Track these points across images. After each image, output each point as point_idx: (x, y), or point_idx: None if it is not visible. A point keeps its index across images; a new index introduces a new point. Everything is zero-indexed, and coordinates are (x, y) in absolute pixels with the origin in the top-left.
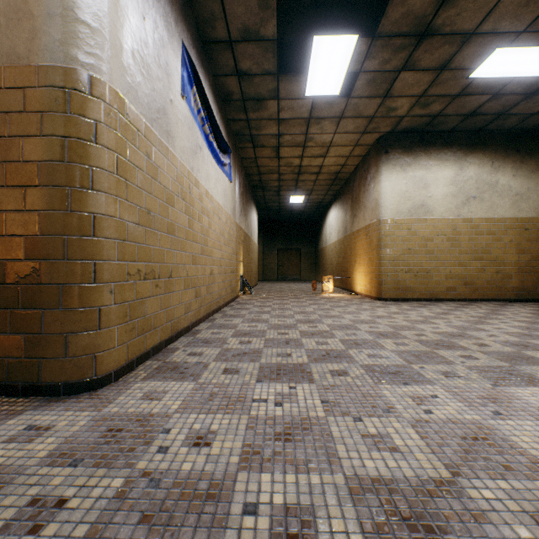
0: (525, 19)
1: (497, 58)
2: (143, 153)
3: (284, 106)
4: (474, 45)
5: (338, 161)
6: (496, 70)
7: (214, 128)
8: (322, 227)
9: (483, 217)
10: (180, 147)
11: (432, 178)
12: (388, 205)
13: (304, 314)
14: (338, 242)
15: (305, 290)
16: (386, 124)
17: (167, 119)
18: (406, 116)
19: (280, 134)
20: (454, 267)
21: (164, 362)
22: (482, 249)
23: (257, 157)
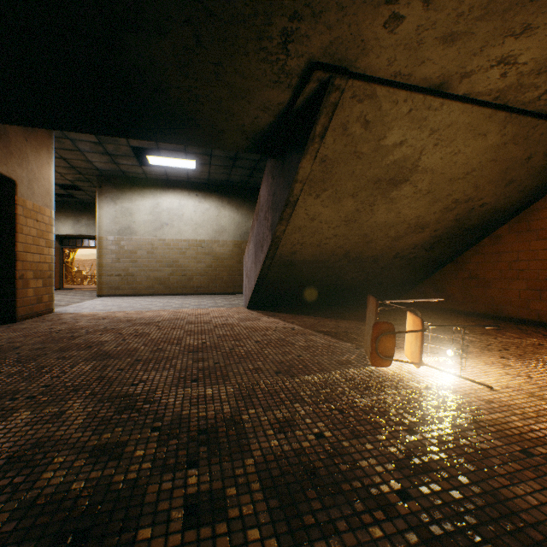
0: None
1: None
2: None
3: None
4: None
5: None
6: None
7: None
8: None
9: None
10: None
11: None
12: None
13: None
14: None
15: None
16: None
17: None
18: None
19: None
20: None
21: None
22: None
23: None
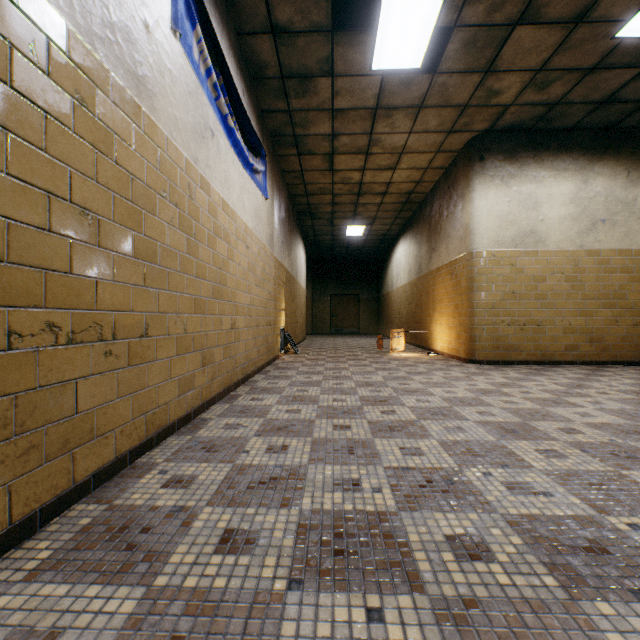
0: None
1: None
2: (66, 90)
3: (340, 88)
4: None
5: (412, 175)
6: None
7: (236, 108)
8: (387, 267)
9: (616, 249)
10: (169, 116)
11: (545, 195)
12: (484, 231)
13: (371, 387)
14: (408, 286)
15: (366, 347)
16: (482, 117)
17: (135, 52)
18: (512, 105)
19: (335, 134)
20: (575, 317)
21: (109, 508)
22: (614, 293)
23: (303, 170)
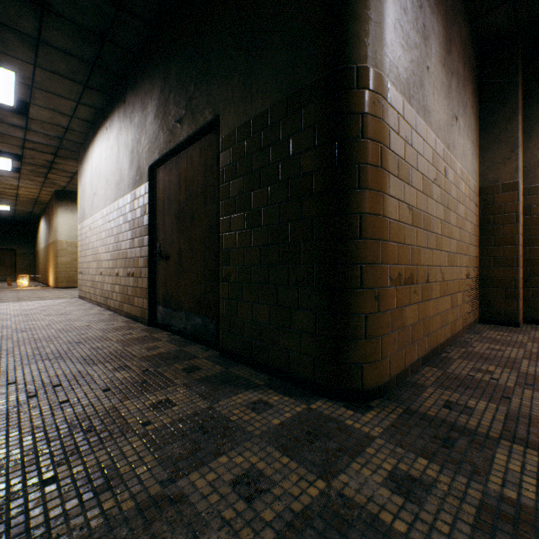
0: None
1: None
2: None
3: None
4: None
5: (33, 194)
6: None
7: None
8: (38, 233)
9: None
10: None
11: None
12: (63, 232)
13: None
14: (45, 249)
15: (6, 286)
16: (57, 186)
17: None
18: (68, 186)
19: None
20: None
21: None
22: None
23: None
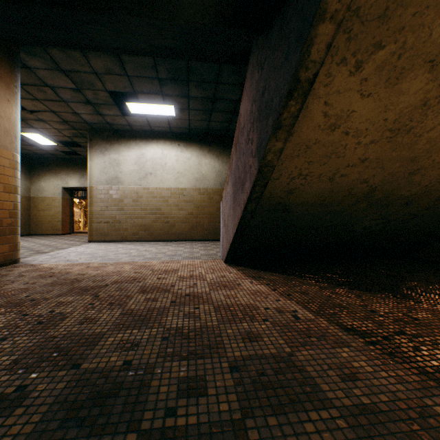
0: (51, 134)
1: (35, 135)
2: None
3: None
4: (33, 130)
5: None
6: (31, 136)
7: None
8: None
9: None
10: None
11: None
12: None
13: None
14: None
15: None
16: None
17: None
18: None
19: None
20: None
21: None
22: None
23: None
